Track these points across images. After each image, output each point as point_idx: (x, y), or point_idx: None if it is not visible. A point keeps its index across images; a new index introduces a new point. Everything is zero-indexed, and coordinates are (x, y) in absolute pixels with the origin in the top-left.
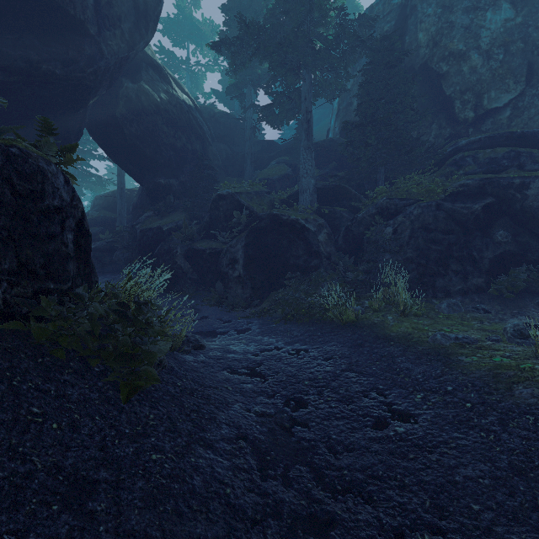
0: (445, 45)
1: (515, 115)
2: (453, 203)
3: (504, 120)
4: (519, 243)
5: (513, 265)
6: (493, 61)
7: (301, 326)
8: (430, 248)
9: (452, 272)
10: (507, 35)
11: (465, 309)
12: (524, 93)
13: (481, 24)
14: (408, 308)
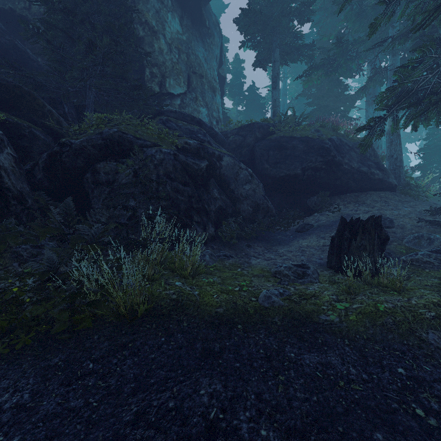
0: (143, 10)
1: (183, 107)
2: (186, 157)
3: (177, 107)
4: (223, 200)
5: (222, 217)
6: (173, 55)
7: (7, 363)
8: (178, 198)
9: (196, 223)
10: (179, 43)
11: (218, 258)
12: (187, 93)
13: (166, 18)
14: (193, 268)
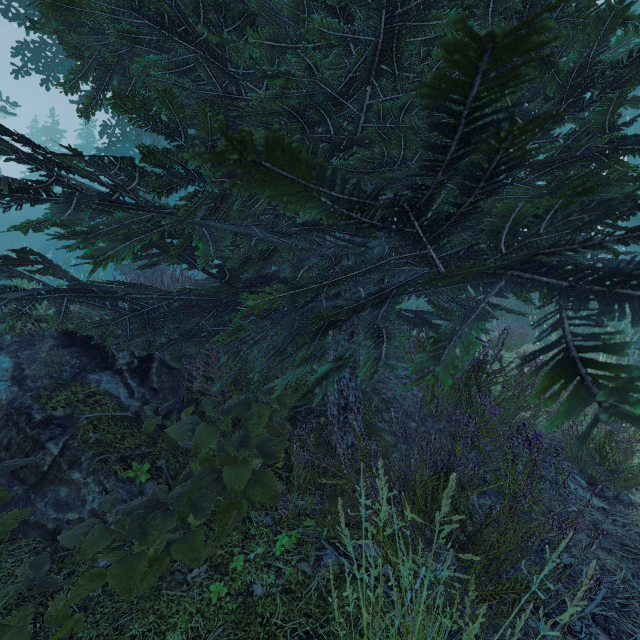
0: None
1: None
2: None
3: None
4: None
5: None
6: None
7: None
8: None
9: None
10: None
11: None
12: None
13: None
14: None
